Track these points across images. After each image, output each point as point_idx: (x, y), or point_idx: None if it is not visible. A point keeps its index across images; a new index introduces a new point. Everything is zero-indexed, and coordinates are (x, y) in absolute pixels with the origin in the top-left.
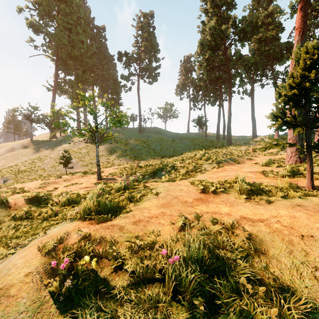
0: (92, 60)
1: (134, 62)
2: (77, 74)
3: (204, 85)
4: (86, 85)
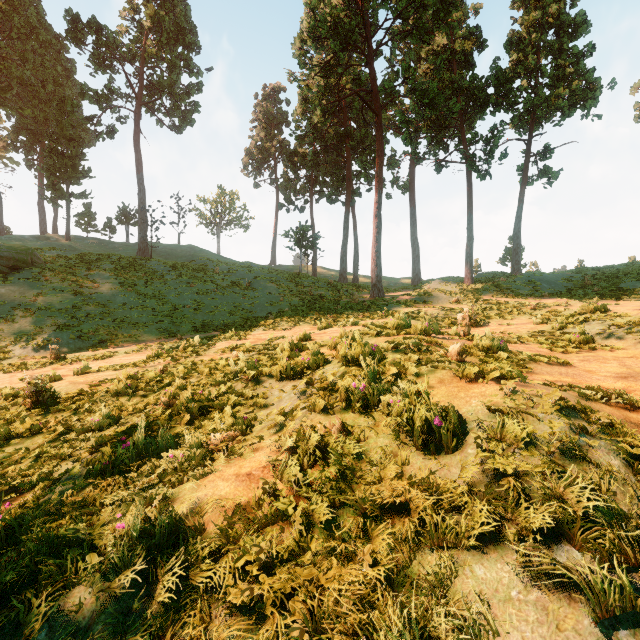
0: None
1: (124, 59)
2: None
3: (312, 151)
4: None
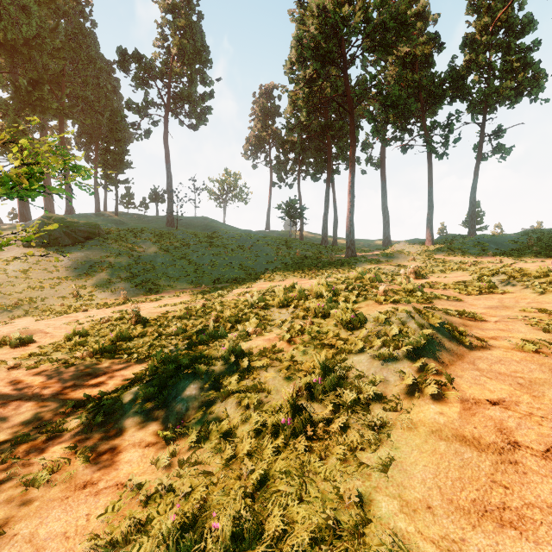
0: (60, 62)
1: (156, 78)
2: (17, 86)
3: (299, 140)
4: (46, 118)
